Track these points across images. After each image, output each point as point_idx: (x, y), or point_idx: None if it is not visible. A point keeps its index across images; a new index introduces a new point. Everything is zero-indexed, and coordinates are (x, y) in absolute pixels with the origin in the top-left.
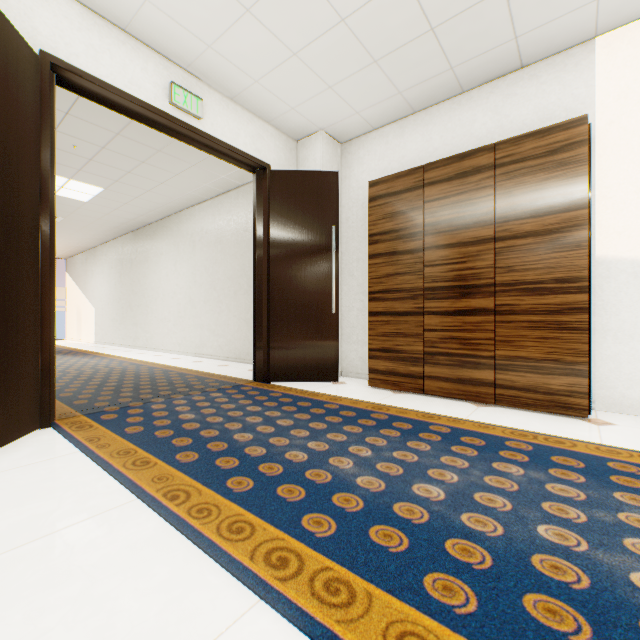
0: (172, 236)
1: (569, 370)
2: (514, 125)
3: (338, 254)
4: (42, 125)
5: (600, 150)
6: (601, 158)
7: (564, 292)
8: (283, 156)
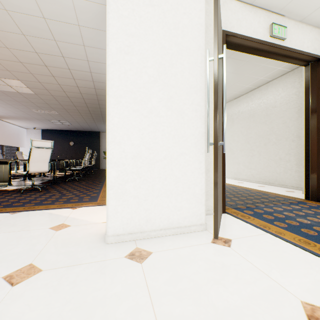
0: None
1: None
2: None
3: None
4: (222, 66)
5: None
6: None
7: None
8: None
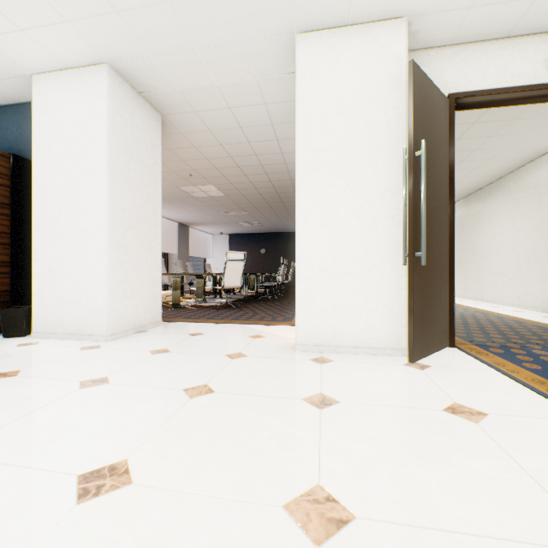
0: (508, 194)
1: None
2: None
3: None
4: (449, 144)
5: None
6: None
7: None
8: None
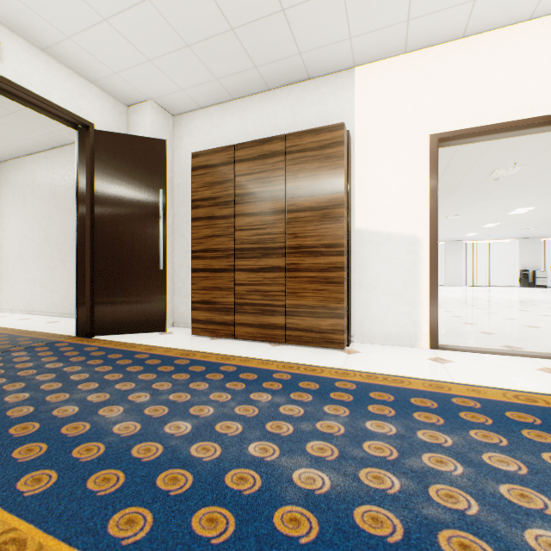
0: None
1: (333, 314)
2: (304, 123)
3: (166, 215)
4: None
5: (357, 151)
6: (358, 157)
7: (330, 255)
8: (111, 118)
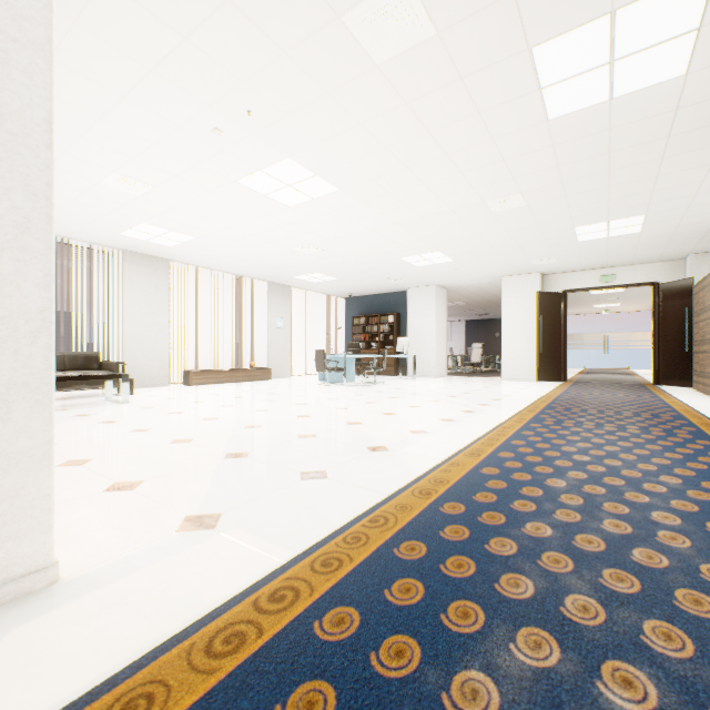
0: None
1: None
2: None
3: (691, 321)
4: (562, 308)
5: None
6: None
7: None
8: (670, 272)
